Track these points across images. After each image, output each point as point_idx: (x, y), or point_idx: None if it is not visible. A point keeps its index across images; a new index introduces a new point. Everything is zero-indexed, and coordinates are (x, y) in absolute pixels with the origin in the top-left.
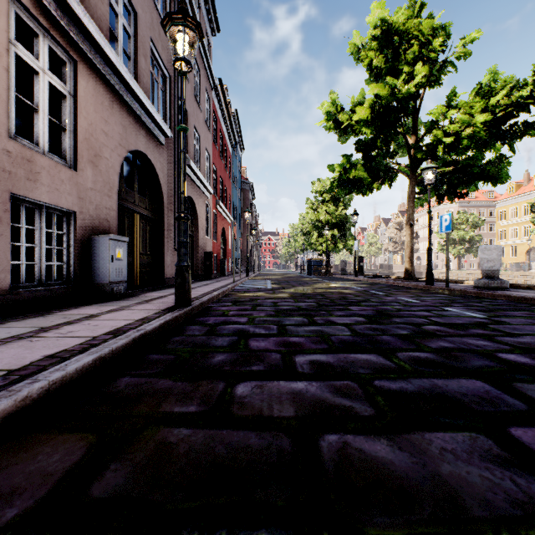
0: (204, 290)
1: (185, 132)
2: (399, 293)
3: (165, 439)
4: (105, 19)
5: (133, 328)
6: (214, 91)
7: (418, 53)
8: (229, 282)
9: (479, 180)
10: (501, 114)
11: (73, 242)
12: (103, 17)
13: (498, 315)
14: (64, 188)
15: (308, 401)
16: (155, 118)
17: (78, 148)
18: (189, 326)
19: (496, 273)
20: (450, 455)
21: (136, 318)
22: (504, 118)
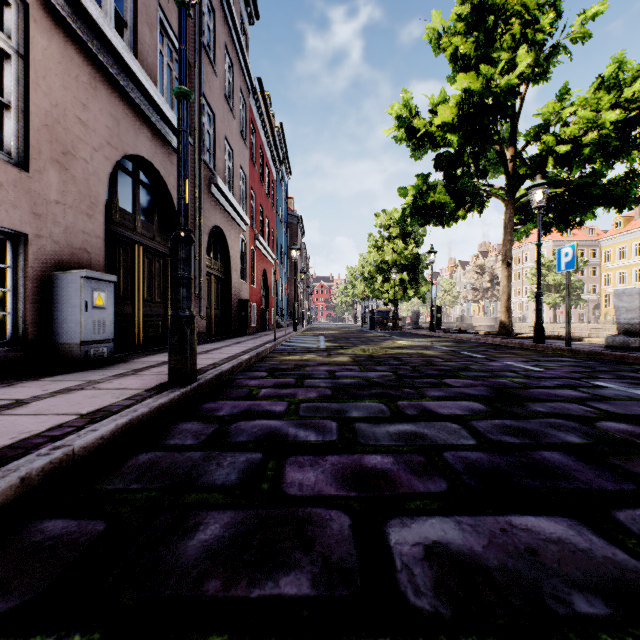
0: (231, 351)
1: (186, 99)
2: (504, 356)
3: None
4: None
5: (56, 438)
6: (252, 95)
7: (520, 35)
8: (269, 339)
9: (599, 204)
10: (633, 113)
11: (23, 281)
12: None
13: None
14: (5, 196)
15: None
16: (164, 112)
17: (31, 137)
18: (182, 422)
19: (639, 328)
20: None
21: (85, 411)
22: (636, 120)
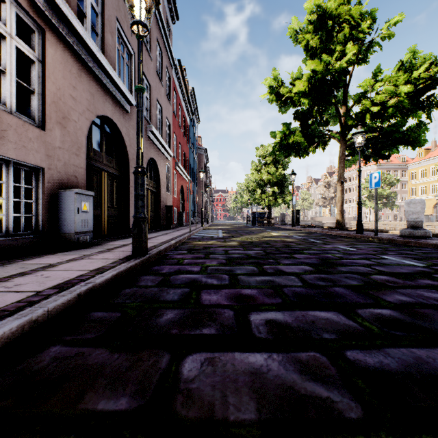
0: (163, 239)
1: (141, 92)
2: (335, 242)
3: None
4: None
5: (83, 280)
6: (174, 70)
7: (348, 34)
8: (186, 231)
9: (400, 144)
10: (421, 86)
11: (41, 196)
12: None
13: (436, 264)
14: (32, 146)
15: (271, 388)
16: (120, 88)
17: (46, 110)
18: (143, 276)
19: (420, 224)
20: None
21: (91, 269)
22: (423, 90)
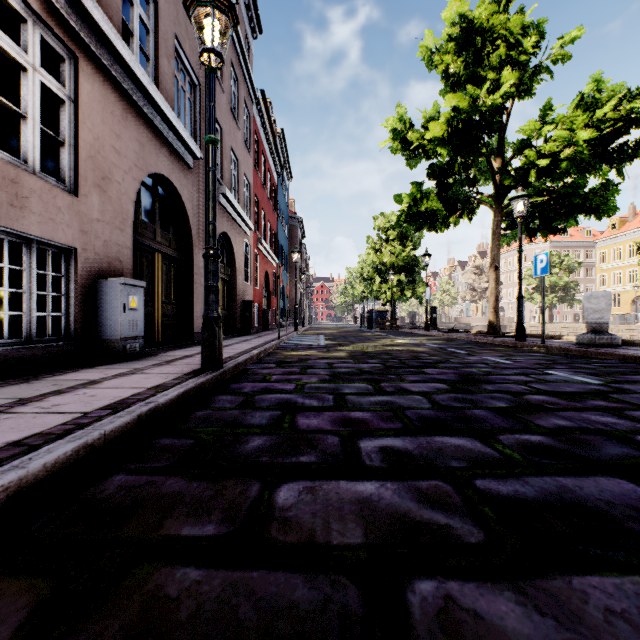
0: (241, 348)
1: (214, 145)
2: (484, 352)
3: (161, 589)
4: (117, 7)
5: (141, 399)
6: (255, 105)
7: (505, 56)
8: (273, 337)
9: (580, 212)
10: (608, 130)
11: (73, 287)
12: (113, 4)
13: (617, 380)
14: (62, 218)
15: (382, 516)
16: (180, 134)
17: (80, 168)
18: (218, 395)
19: (604, 327)
20: (623, 624)
21: (149, 386)
22: (611, 136)
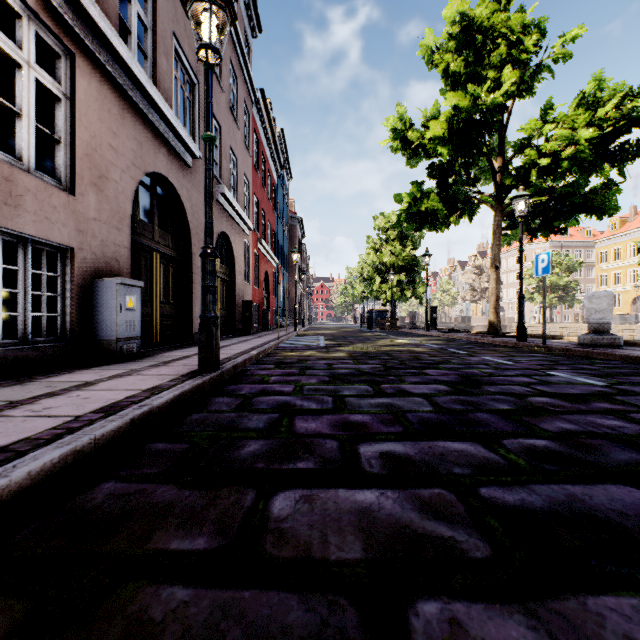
0: (240, 348)
1: (212, 142)
2: (485, 352)
3: (145, 612)
4: (114, 4)
5: (135, 402)
6: (255, 105)
7: (506, 55)
8: (273, 337)
9: (581, 212)
10: (609, 129)
11: (69, 287)
12: (110, 1)
13: (621, 382)
14: (57, 217)
15: (382, 528)
16: (179, 132)
17: (76, 166)
18: (215, 398)
19: (606, 327)
20: None
21: (144, 388)
22: (613, 135)
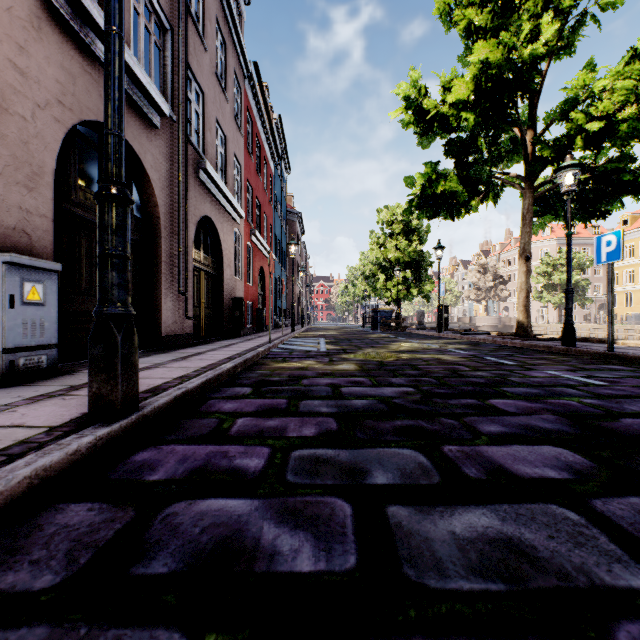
0: (214, 358)
1: None
2: (538, 363)
3: None
4: None
5: None
6: (248, 81)
7: (542, 3)
8: (264, 341)
9: (628, 192)
10: None
11: None
12: None
13: None
14: None
15: None
16: (136, 75)
17: None
18: (72, 505)
19: None
20: None
21: None
22: None
